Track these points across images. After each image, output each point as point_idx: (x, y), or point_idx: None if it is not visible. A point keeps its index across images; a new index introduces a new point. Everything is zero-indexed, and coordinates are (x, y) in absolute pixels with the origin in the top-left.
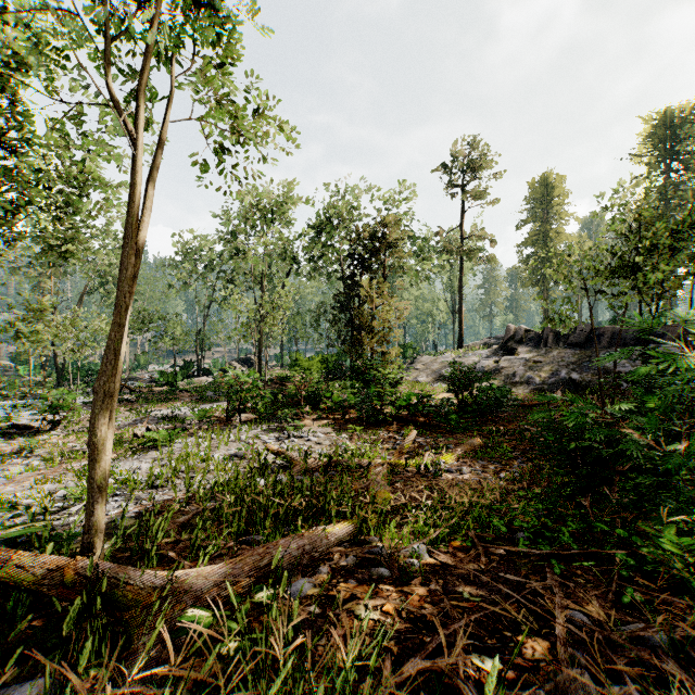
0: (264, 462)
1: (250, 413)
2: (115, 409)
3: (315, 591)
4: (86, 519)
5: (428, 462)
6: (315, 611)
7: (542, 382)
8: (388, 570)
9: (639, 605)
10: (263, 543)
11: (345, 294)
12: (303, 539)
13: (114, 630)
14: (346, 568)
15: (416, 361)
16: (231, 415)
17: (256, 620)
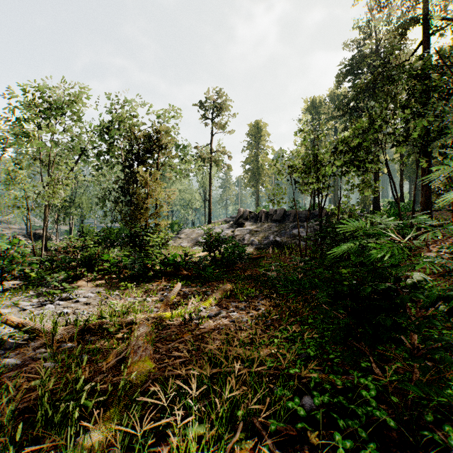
0: None
1: (21, 279)
2: None
3: None
4: None
5: (192, 310)
6: None
7: (260, 243)
8: None
9: None
10: None
11: (125, 180)
12: None
13: None
14: None
15: (180, 232)
16: None
17: None
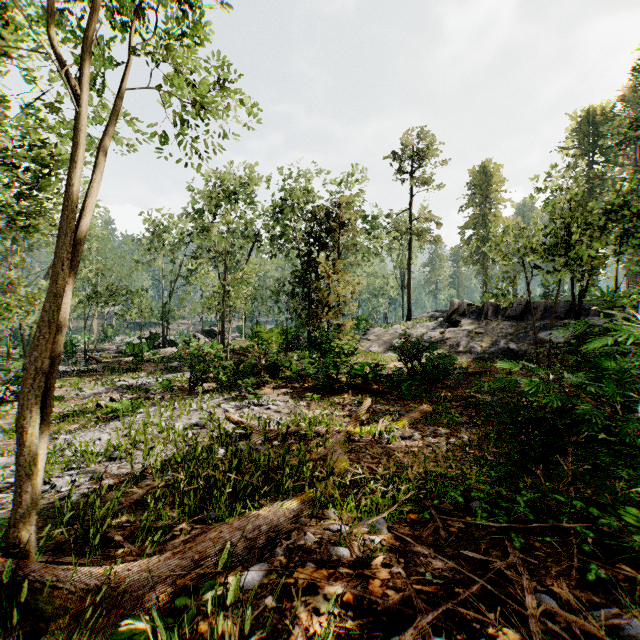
0: (224, 431)
1: (212, 382)
2: (81, 380)
3: (271, 578)
4: (13, 511)
5: (382, 428)
6: (270, 604)
7: (483, 352)
8: (347, 549)
9: (602, 581)
10: (218, 521)
11: (303, 270)
12: (259, 518)
13: (41, 639)
14: (304, 548)
15: (369, 332)
16: (194, 384)
17: (205, 619)
